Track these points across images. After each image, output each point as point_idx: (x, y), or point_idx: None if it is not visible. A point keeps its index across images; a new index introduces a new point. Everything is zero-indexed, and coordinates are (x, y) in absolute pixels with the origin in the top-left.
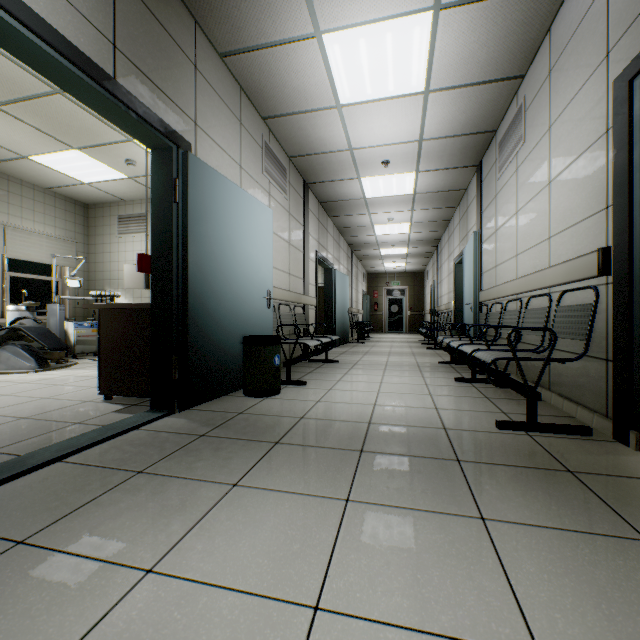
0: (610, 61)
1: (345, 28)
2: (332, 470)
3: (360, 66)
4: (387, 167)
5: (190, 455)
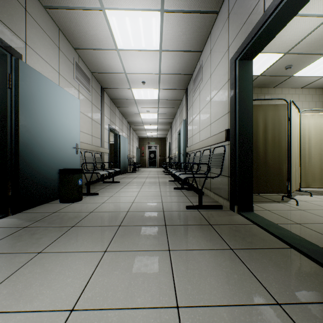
0: (229, 51)
1: (118, 9)
2: (101, 237)
3: (127, 31)
4: (144, 85)
5: (13, 239)
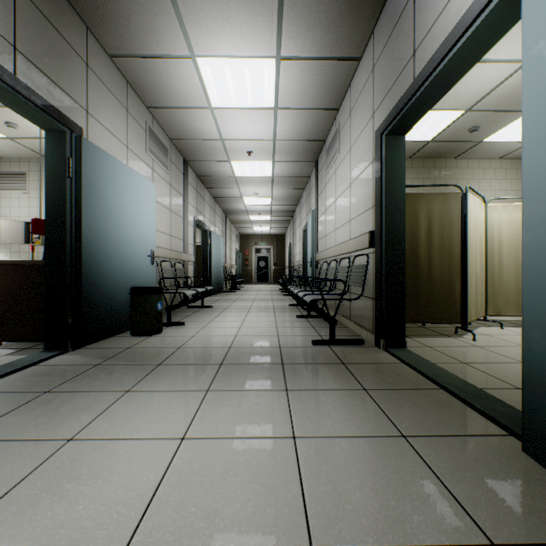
0: (374, 119)
1: (214, 57)
2: (199, 376)
3: (226, 84)
4: (251, 156)
5: (89, 378)
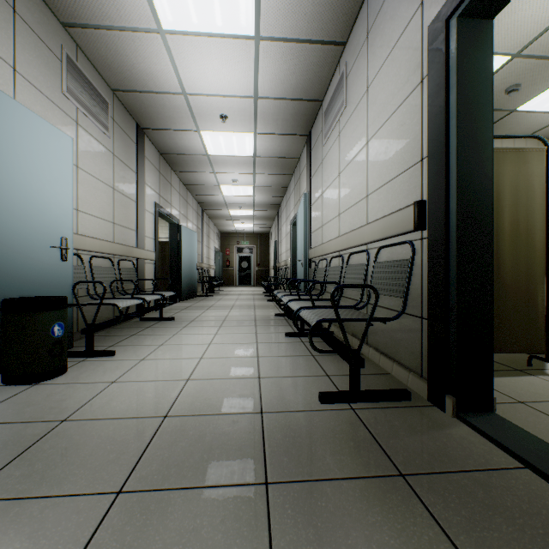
0: (425, 7)
1: None
2: None
3: None
4: (225, 122)
5: None
